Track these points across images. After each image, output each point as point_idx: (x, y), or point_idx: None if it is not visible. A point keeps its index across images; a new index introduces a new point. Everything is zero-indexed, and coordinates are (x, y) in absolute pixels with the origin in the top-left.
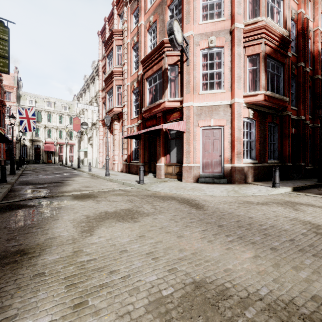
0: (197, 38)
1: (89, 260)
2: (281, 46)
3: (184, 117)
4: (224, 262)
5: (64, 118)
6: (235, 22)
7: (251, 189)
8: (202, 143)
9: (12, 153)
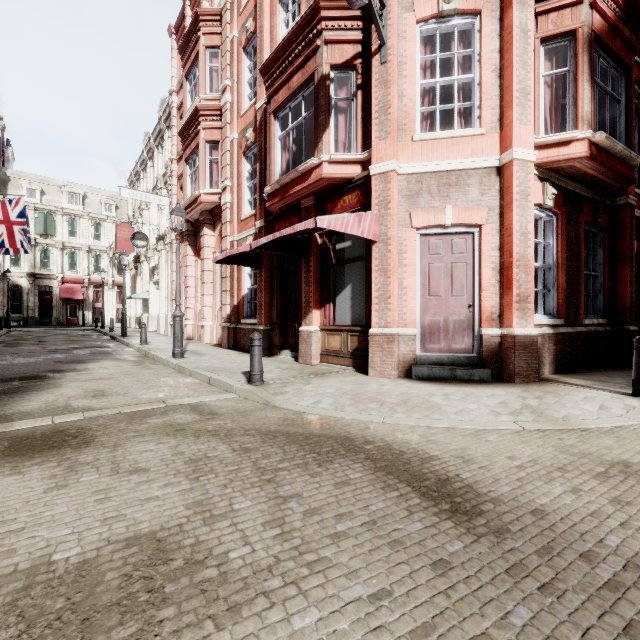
0: None
1: None
2: (625, 20)
3: (373, 202)
4: None
5: (105, 230)
6: None
7: (575, 402)
8: (420, 273)
9: None
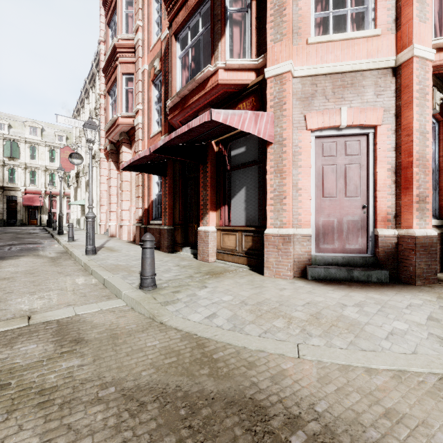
0: None
1: None
2: None
3: (268, 105)
4: None
5: (57, 154)
6: None
7: None
8: (314, 174)
9: None
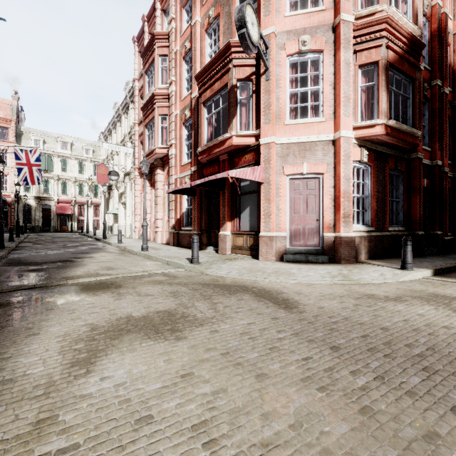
0: (282, 38)
1: (62, 452)
2: (410, 52)
3: (261, 160)
4: (365, 455)
5: (85, 167)
6: (341, 13)
7: (368, 272)
8: (289, 201)
9: (0, 215)
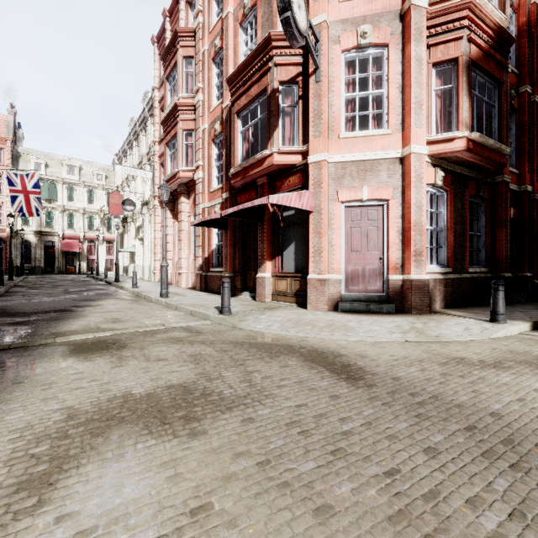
0: (337, 29)
1: None
2: (497, 47)
3: (310, 183)
4: None
5: (96, 195)
6: None
7: (448, 326)
8: (344, 234)
9: None
